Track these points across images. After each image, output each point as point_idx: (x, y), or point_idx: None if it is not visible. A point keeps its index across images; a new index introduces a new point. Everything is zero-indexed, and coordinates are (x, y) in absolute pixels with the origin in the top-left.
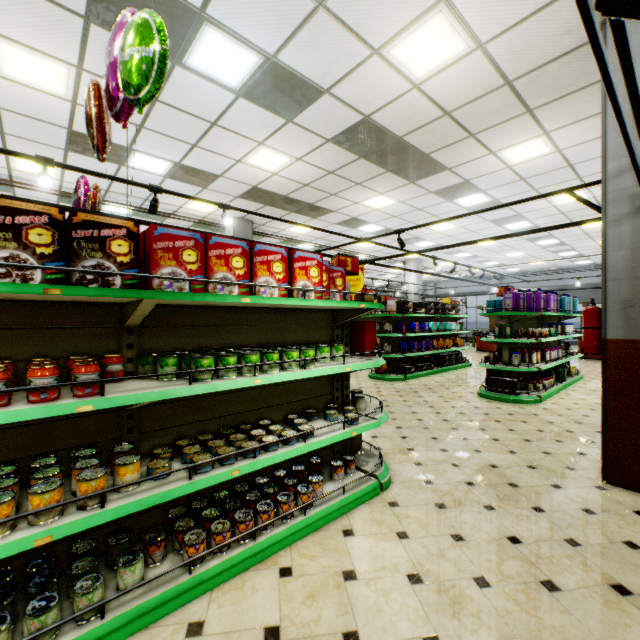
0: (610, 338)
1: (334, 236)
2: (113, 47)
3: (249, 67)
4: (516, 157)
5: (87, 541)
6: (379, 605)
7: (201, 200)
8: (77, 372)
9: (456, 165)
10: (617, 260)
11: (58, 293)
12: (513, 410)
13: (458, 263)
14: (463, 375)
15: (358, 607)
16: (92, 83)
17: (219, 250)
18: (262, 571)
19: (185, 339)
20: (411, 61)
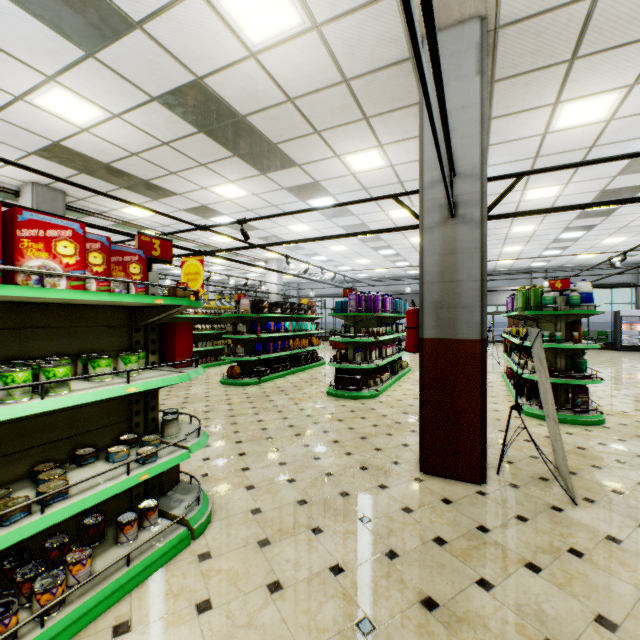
0: (426, 337)
1: (184, 225)
2: None
3: None
4: (358, 165)
5: None
6: None
7: None
8: None
9: (305, 162)
10: (431, 265)
11: None
12: (355, 406)
13: (311, 264)
14: (317, 374)
15: None
16: None
17: None
18: None
19: None
20: (243, 18)
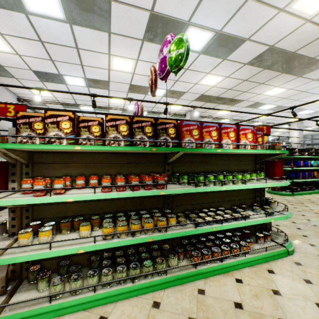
0: None
1: (243, 114)
2: (163, 51)
3: (207, 39)
4: None
5: (155, 245)
6: (298, 312)
7: (184, 105)
8: (158, 179)
9: None
10: None
11: (154, 150)
12: None
13: None
14: None
15: (285, 309)
16: (152, 67)
17: (206, 129)
18: (226, 277)
19: (187, 168)
20: (306, 7)
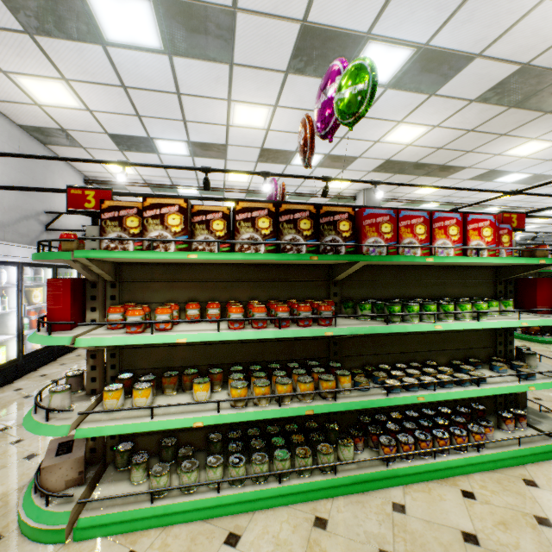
0: None
1: (463, 192)
2: (327, 90)
3: (400, 62)
4: None
5: (312, 422)
6: None
7: (358, 181)
8: (321, 309)
9: None
10: None
11: (316, 259)
12: None
13: None
14: None
15: None
16: (307, 117)
17: (406, 221)
18: (444, 486)
19: (368, 290)
20: None
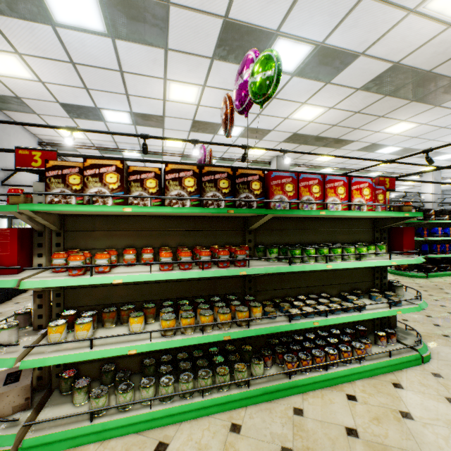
0: None
1: (352, 160)
2: (243, 74)
3: (303, 55)
4: None
5: (231, 345)
6: (439, 444)
7: (270, 149)
8: (237, 253)
9: None
10: None
11: (232, 212)
12: None
13: None
14: None
15: (419, 439)
16: (227, 96)
17: (304, 182)
18: (333, 392)
19: (276, 237)
20: (448, 6)
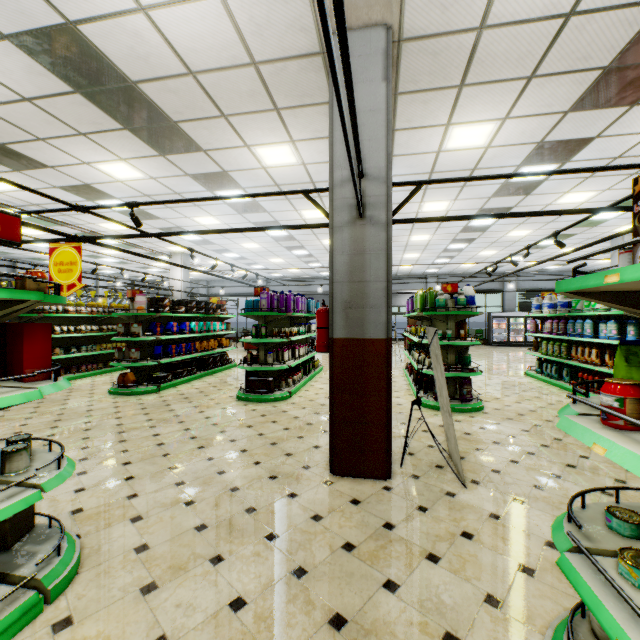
0: (336, 337)
1: (61, 206)
2: None
3: None
4: (270, 159)
5: None
6: None
7: None
8: None
9: (212, 148)
10: (341, 264)
11: None
12: (267, 410)
13: (220, 260)
14: (227, 377)
15: None
16: None
17: None
18: None
19: None
20: None
